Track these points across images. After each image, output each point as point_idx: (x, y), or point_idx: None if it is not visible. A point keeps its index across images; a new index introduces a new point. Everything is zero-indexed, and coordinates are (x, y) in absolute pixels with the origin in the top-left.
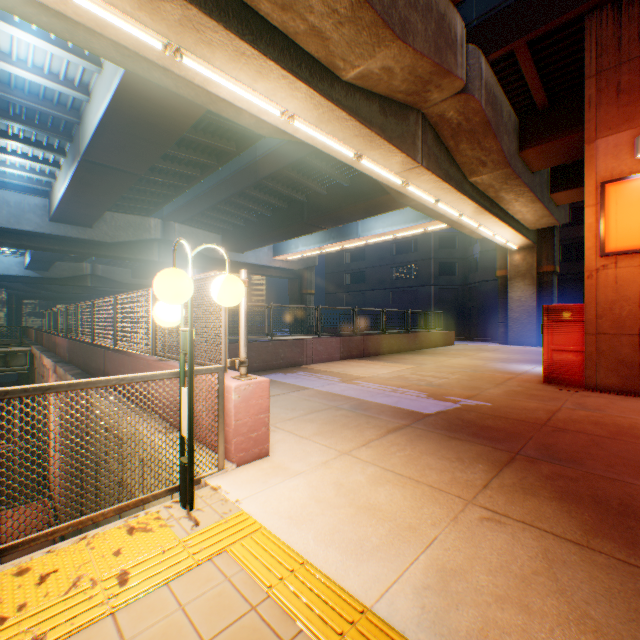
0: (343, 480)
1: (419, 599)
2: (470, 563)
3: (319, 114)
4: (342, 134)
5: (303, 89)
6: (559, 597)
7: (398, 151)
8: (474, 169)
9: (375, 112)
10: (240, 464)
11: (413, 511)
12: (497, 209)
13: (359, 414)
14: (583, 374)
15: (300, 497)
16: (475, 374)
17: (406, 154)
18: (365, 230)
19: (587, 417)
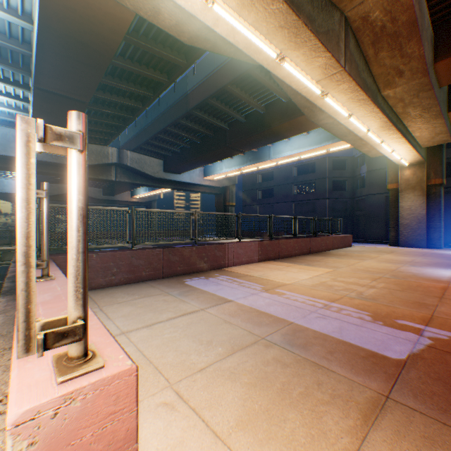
0: None
1: None
2: None
3: None
4: (266, 25)
5: None
6: None
7: (323, 49)
8: (389, 80)
9: None
10: None
11: None
12: (400, 125)
13: (299, 359)
14: None
15: None
16: (400, 281)
17: (331, 53)
18: (276, 153)
19: None
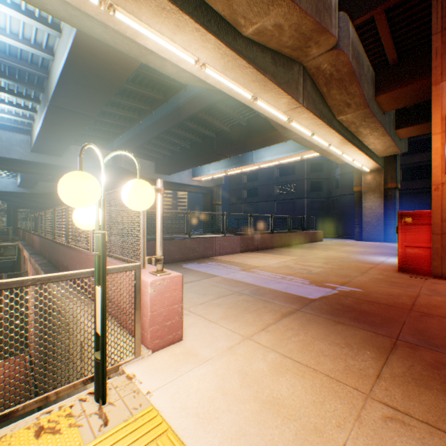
0: (247, 368)
1: None
2: None
3: (225, 62)
4: (242, 79)
5: (212, 40)
6: None
7: (285, 94)
8: (341, 110)
9: (268, 62)
10: (155, 350)
11: (316, 407)
12: (356, 141)
13: (257, 299)
14: (431, 265)
15: (207, 388)
16: (343, 264)
17: (291, 96)
18: (258, 158)
19: (444, 302)
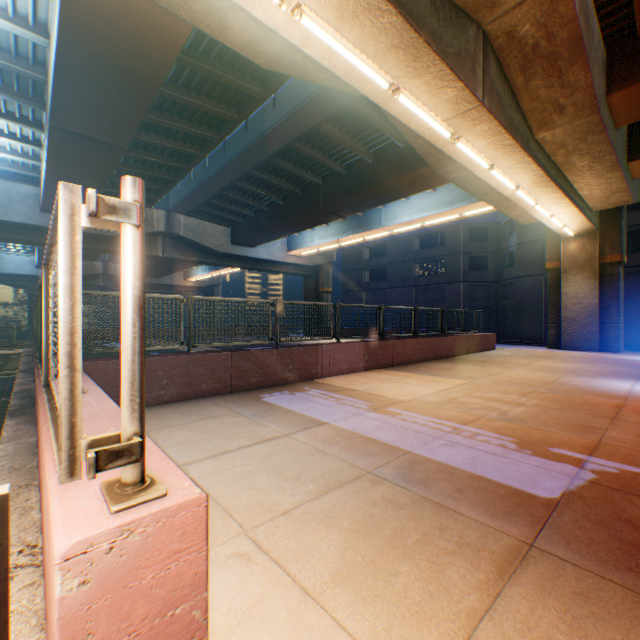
0: None
1: None
2: None
3: None
4: (374, 44)
5: None
6: None
7: (453, 77)
8: (546, 119)
9: (424, 8)
10: None
11: None
12: (562, 181)
13: (417, 498)
14: None
15: None
16: (559, 397)
17: (464, 83)
18: (389, 218)
19: None
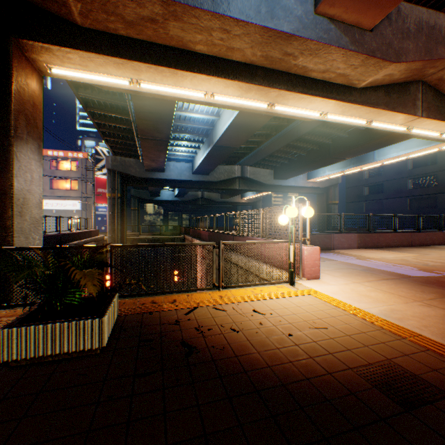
0: (354, 288)
1: (379, 311)
2: (405, 310)
3: (342, 109)
4: (357, 114)
5: (332, 102)
6: (439, 320)
7: (399, 114)
8: None
9: (380, 96)
10: (307, 279)
11: (385, 298)
12: None
13: (366, 272)
14: None
15: (335, 289)
16: None
17: (406, 114)
18: (380, 155)
19: None
